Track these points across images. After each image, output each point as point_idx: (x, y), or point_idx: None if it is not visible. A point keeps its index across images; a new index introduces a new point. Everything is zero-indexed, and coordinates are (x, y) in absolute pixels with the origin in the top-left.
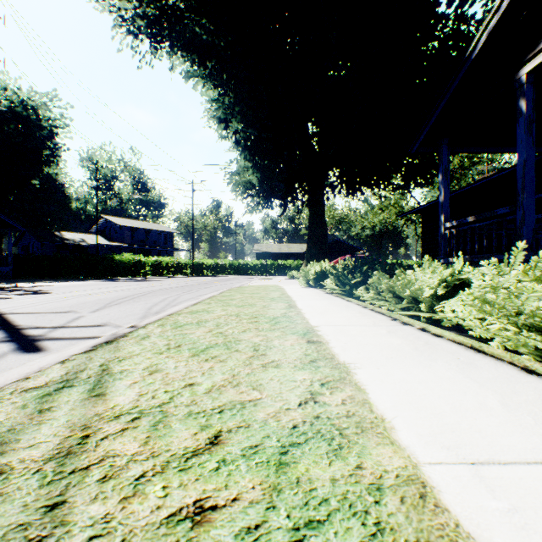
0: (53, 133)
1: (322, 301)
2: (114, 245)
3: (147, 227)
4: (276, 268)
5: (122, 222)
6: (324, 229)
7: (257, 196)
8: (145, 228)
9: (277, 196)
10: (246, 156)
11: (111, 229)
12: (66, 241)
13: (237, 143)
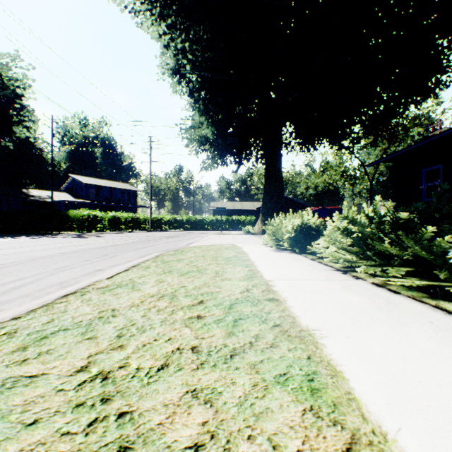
0: (20, 96)
1: (418, 338)
2: (78, 201)
3: (112, 185)
4: (230, 223)
5: (88, 180)
6: (281, 183)
7: (212, 151)
8: (109, 186)
9: (231, 152)
10: (200, 108)
11: (77, 187)
12: (31, 198)
13: (191, 95)
